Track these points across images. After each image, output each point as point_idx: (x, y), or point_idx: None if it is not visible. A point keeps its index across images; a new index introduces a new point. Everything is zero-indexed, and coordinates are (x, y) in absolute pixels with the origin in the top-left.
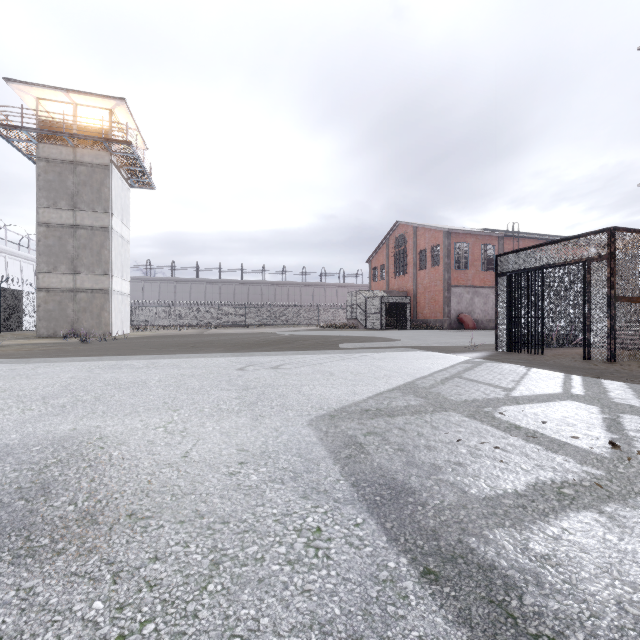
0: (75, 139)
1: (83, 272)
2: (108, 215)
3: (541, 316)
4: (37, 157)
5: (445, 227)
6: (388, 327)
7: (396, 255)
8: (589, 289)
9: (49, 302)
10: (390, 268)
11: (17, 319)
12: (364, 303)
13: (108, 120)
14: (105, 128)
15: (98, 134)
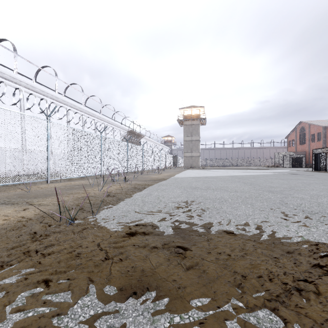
0: (193, 119)
1: (193, 152)
2: (199, 137)
3: (319, 163)
4: (184, 125)
5: (323, 125)
6: (294, 167)
7: (300, 135)
8: (326, 158)
9: (186, 159)
10: (297, 141)
11: (177, 164)
12: (282, 157)
13: (197, 111)
14: (198, 114)
15: (196, 116)
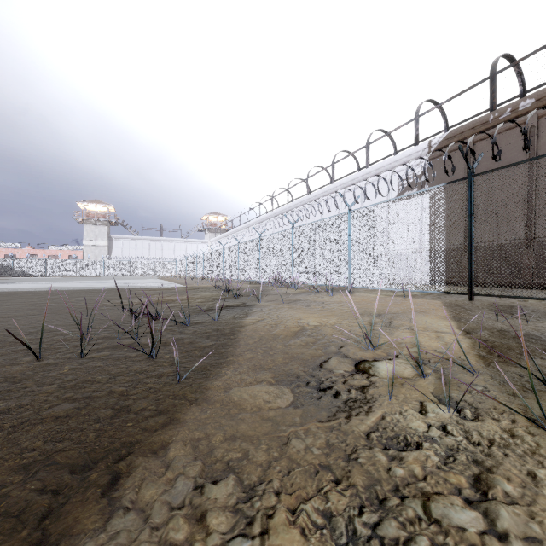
0: None
1: None
2: None
3: None
4: None
5: None
6: None
7: None
8: None
9: None
10: None
11: None
12: None
13: None
14: None
15: None
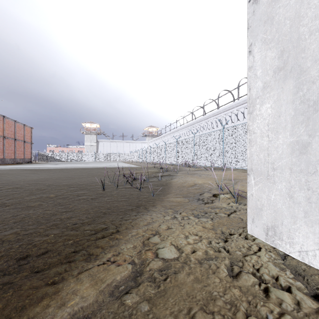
0: None
1: None
2: None
3: None
4: None
5: None
6: None
7: None
8: None
9: None
10: None
11: None
12: None
13: None
14: None
15: None
